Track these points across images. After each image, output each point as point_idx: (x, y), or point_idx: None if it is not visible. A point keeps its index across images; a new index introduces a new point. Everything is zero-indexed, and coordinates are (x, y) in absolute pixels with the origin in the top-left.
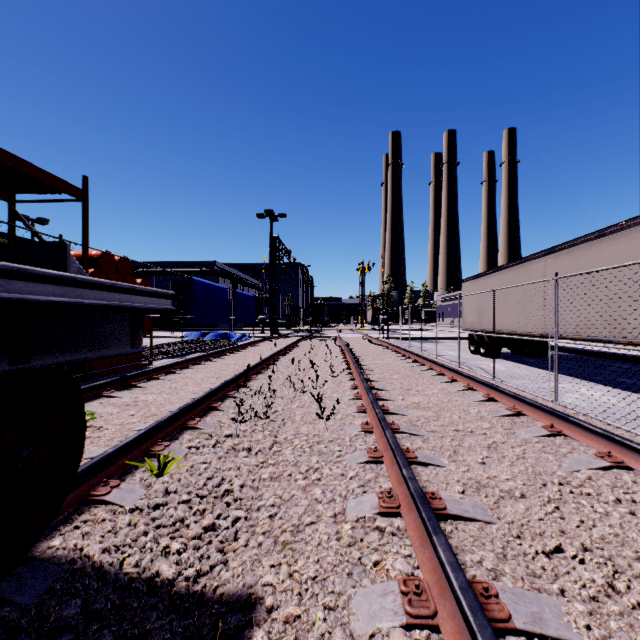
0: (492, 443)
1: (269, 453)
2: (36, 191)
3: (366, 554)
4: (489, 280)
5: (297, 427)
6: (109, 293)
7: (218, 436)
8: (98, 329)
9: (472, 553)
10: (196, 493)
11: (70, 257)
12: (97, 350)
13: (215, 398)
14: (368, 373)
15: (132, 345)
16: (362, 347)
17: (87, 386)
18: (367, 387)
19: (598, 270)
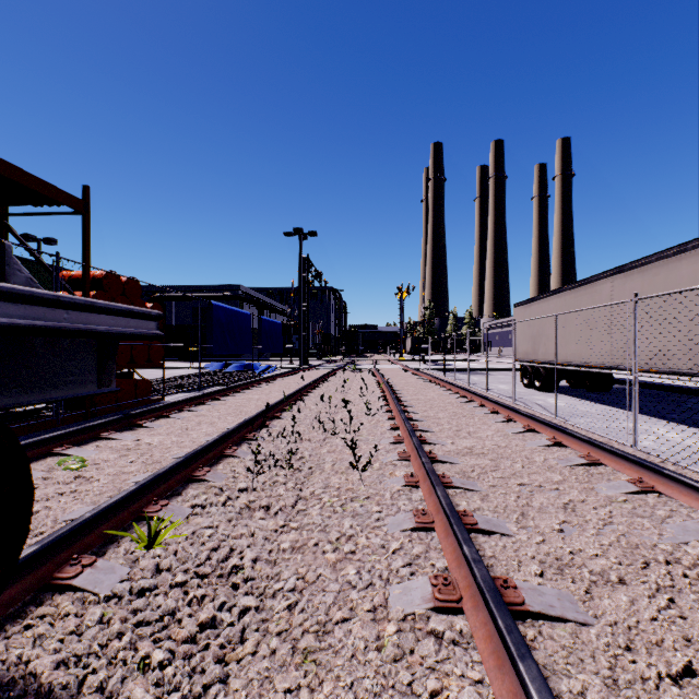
0: (568, 502)
1: (291, 513)
2: (31, 202)
3: (419, 677)
4: (545, 304)
5: (327, 478)
6: (49, 310)
7: (230, 491)
8: (40, 361)
9: (568, 676)
10: (195, 572)
11: (12, 262)
12: (38, 391)
13: (230, 441)
14: (410, 411)
15: (99, 383)
16: (401, 380)
17: (81, 427)
18: (410, 429)
19: (692, 289)
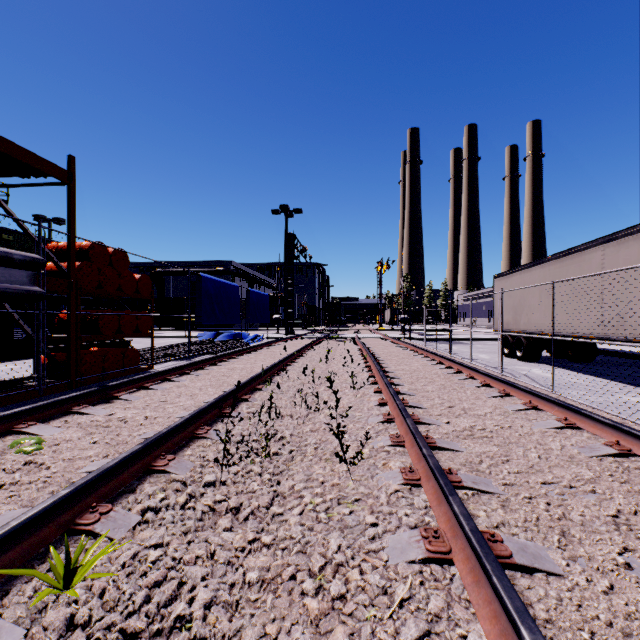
0: (617, 514)
1: (264, 520)
2: (17, 174)
3: None
4: (528, 275)
5: (309, 466)
6: None
7: (193, 486)
8: None
9: None
10: (118, 633)
11: None
12: None
13: (204, 419)
14: (396, 383)
15: None
16: (383, 349)
17: (50, 401)
18: (402, 407)
19: None
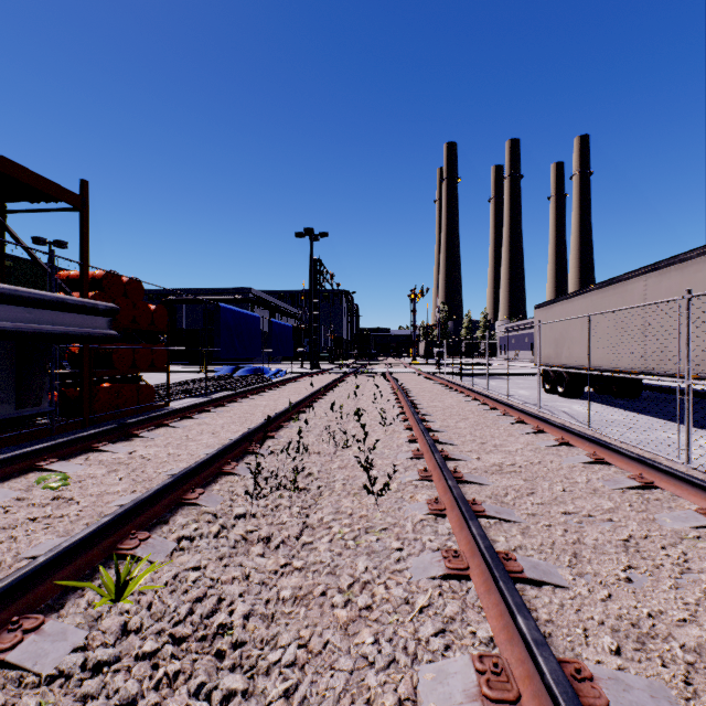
0: (628, 539)
1: (295, 547)
2: (26, 198)
3: None
4: (569, 305)
5: (337, 501)
6: None
7: (225, 518)
8: None
9: None
10: (169, 636)
11: None
12: None
13: (230, 456)
14: (428, 420)
15: (17, 402)
16: (416, 385)
17: (70, 438)
18: (431, 443)
19: None
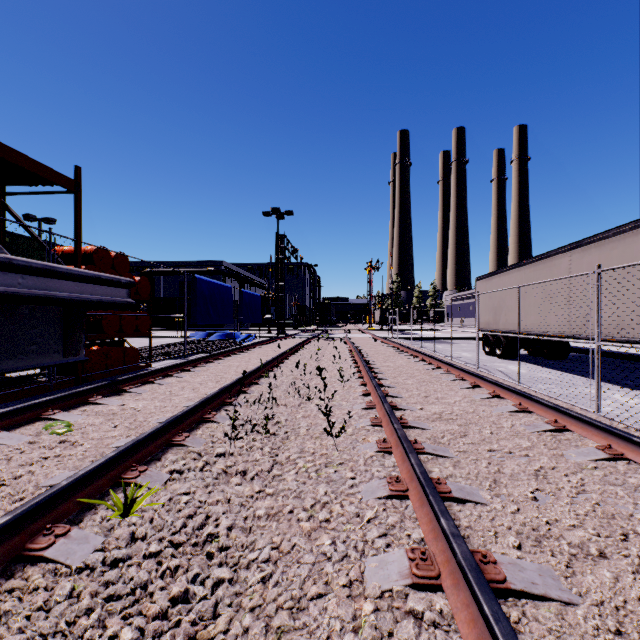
0: (539, 469)
1: (267, 478)
2: (26, 182)
3: None
4: (506, 277)
5: (302, 443)
6: None
7: (208, 456)
8: None
9: None
10: (169, 541)
11: None
12: None
13: (210, 407)
14: (380, 377)
15: (64, 352)
16: (371, 348)
17: (70, 392)
18: (381, 395)
19: None
